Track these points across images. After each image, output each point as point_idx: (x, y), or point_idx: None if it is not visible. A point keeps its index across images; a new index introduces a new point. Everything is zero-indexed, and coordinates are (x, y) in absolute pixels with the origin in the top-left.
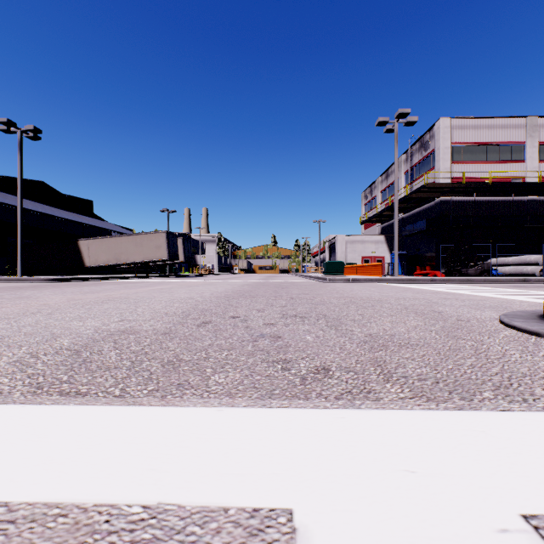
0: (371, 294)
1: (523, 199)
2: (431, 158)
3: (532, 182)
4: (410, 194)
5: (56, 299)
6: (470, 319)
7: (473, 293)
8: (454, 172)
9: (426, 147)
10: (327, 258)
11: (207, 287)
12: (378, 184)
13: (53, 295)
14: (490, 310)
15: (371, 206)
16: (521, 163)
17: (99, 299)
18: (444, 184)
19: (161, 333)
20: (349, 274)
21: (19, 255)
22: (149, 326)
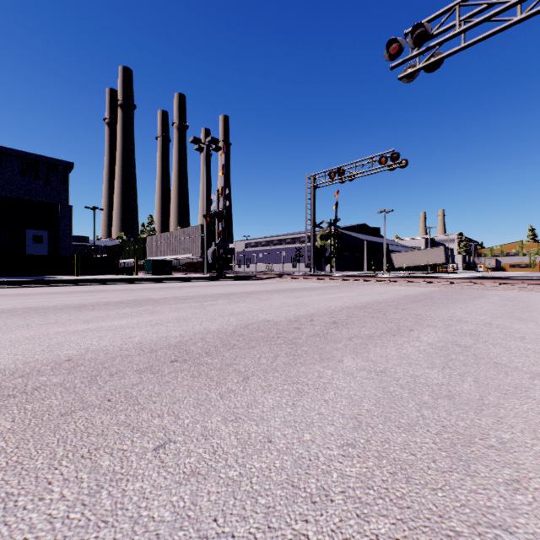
0: None
1: None
2: None
3: None
4: None
5: None
6: None
7: None
8: None
9: None
10: None
11: None
12: None
13: None
14: None
15: None
16: None
17: None
18: None
19: None
20: None
21: (384, 263)
22: None
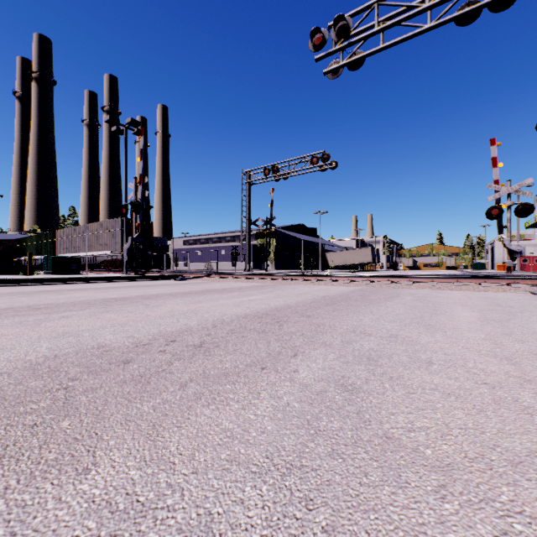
0: None
1: None
2: None
3: None
4: None
5: None
6: None
7: None
8: None
9: None
10: (490, 258)
11: None
12: None
13: None
14: None
15: None
16: None
17: None
18: None
19: None
20: (500, 270)
21: (320, 262)
22: None
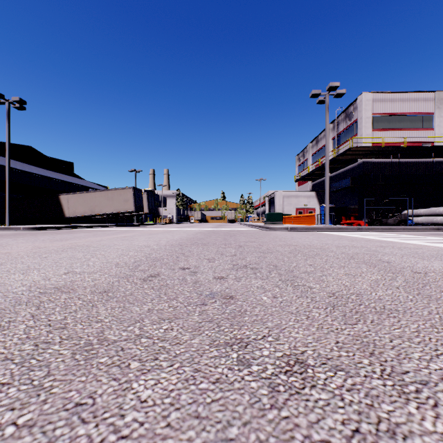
0: (312, 242)
1: (432, 160)
2: (354, 126)
3: (440, 146)
4: (337, 156)
5: (22, 247)
6: (426, 271)
7: (403, 241)
8: (374, 137)
9: (350, 117)
10: (267, 210)
11: (165, 235)
12: (309, 148)
13: (24, 243)
14: (436, 260)
15: (304, 167)
16: (430, 130)
17: (62, 247)
18: (366, 147)
19: (99, 291)
20: (286, 223)
21: (7, 207)
22: (91, 281)
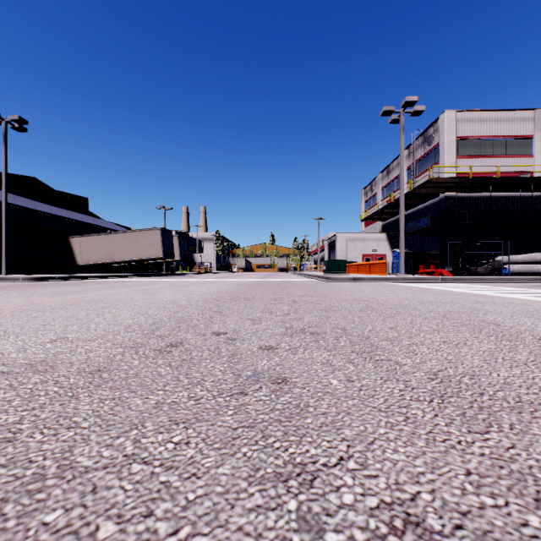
0: (386, 296)
1: (531, 195)
2: (435, 153)
3: None
4: (413, 189)
5: (10, 303)
6: None
7: (503, 295)
8: (460, 166)
9: (429, 141)
10: (327, 257)
11: (199, 287)
12: (379, 180)
13: (16, 297)
14: None
15: (372, 204)
16: (529, 158)
17: (63, 303)
18: (450, 178)
19: (89, 370)
20: (350, 272)
21: (3, 252)
22: (83, 353)
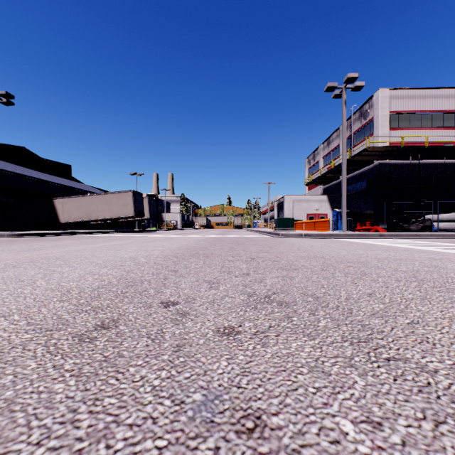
0: (339, 252)
1: (453, 162)
2: (370, 125)
3: None
4: (352, 157)
5: None
6: None
7: (450, 251)
8: (393, 136)
9: (365, 116)
10: (276, 215)
11: (163, 243)
12: (320, 150)
13: None
14: None
15: (314, 170)
16: (452, 129)
17: (21, 260)
18: (384, 147)
19: None
20: (297, 229)
21: None
22: None
